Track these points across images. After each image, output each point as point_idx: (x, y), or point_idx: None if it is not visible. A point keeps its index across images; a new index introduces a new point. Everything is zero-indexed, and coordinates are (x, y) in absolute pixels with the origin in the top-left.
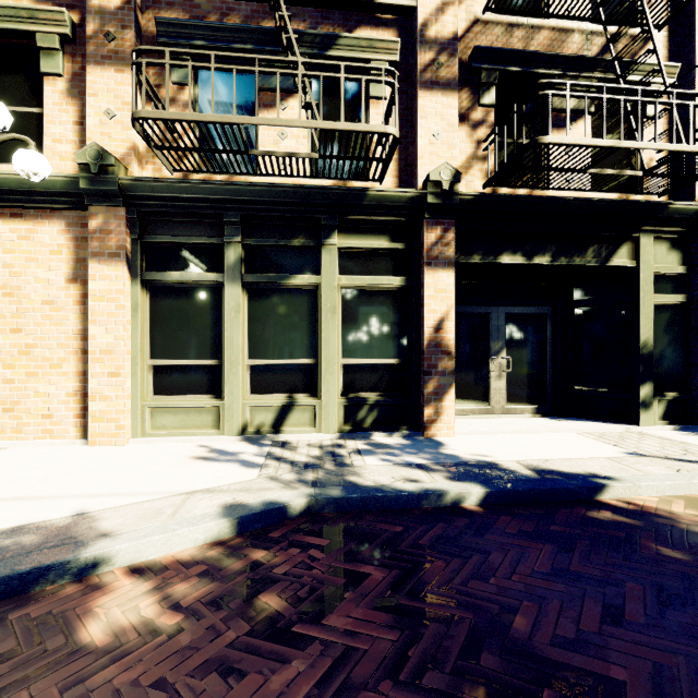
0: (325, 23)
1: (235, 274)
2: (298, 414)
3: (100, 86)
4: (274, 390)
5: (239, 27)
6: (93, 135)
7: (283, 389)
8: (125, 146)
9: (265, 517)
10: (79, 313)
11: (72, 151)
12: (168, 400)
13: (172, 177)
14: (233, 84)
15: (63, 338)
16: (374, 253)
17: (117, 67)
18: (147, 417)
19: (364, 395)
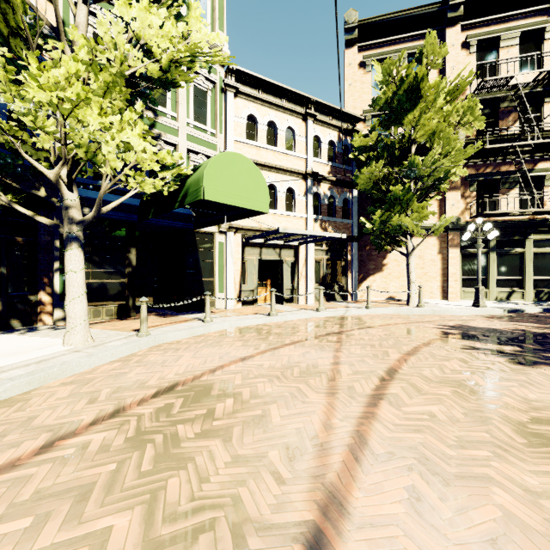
0: (525, 163)
1: (493, 249)
2: (515, 295)
3: (450, 197)
4: (504, 287)
5: (496, 172)
6: (447, 211)
7: (508, 287)
8: (458, 214)
9: (547, 310)
10: (441, 263)
11: (436, 215)
12: (468, 289)
13: (469, 220)
14: (514, 202)
15: (436, 270)
16: (546, 240)
17: (455, 191)
18: (462, 294)
19: (541, 289)
